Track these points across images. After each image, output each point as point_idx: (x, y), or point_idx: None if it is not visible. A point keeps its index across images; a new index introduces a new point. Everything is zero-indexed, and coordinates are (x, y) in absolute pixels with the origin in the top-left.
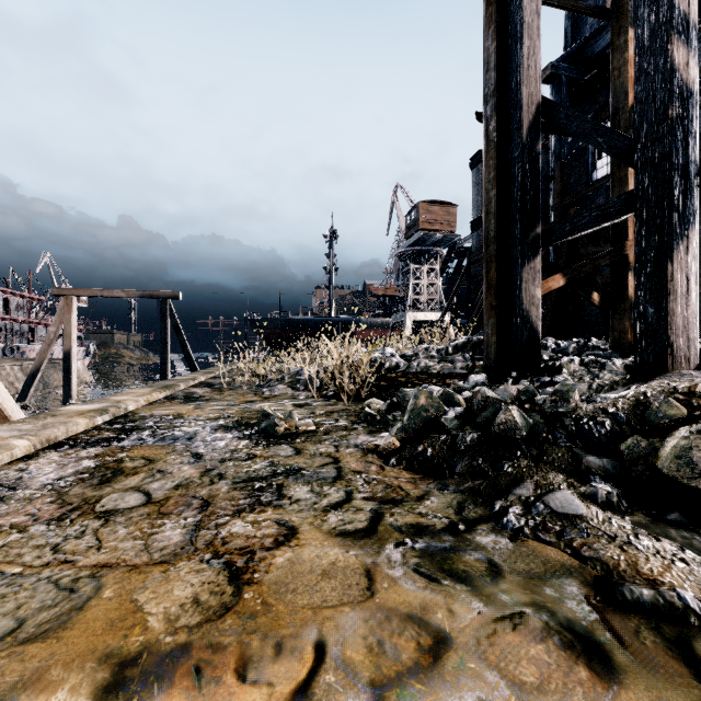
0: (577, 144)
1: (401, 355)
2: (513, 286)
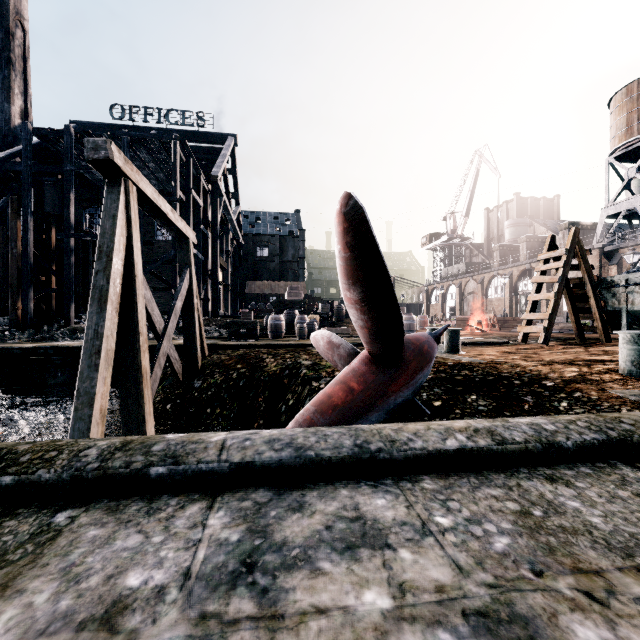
0: (3, 210)
1: None
2: (24, 303)
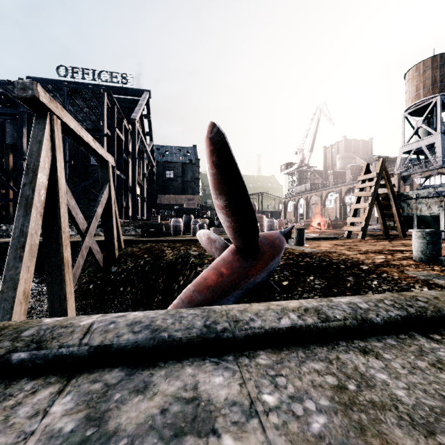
0: None
1: None
2: None
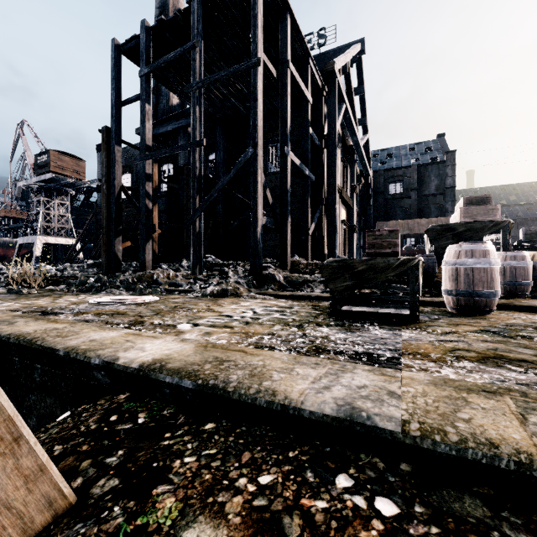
0: None
1: (56, 269)
2: (112, 245)
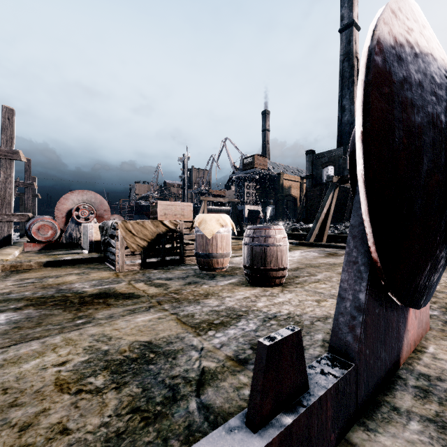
0: None
1: None
2: None
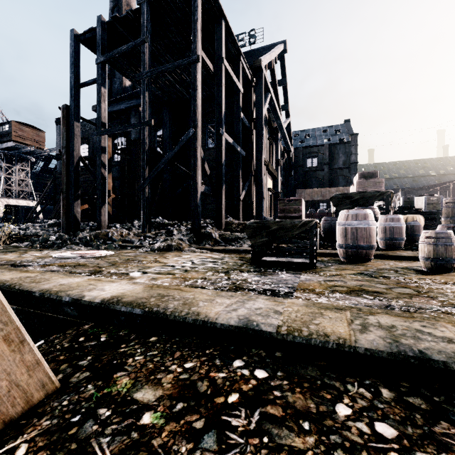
0: None
1: (19, 228)
2: (71, 207)
